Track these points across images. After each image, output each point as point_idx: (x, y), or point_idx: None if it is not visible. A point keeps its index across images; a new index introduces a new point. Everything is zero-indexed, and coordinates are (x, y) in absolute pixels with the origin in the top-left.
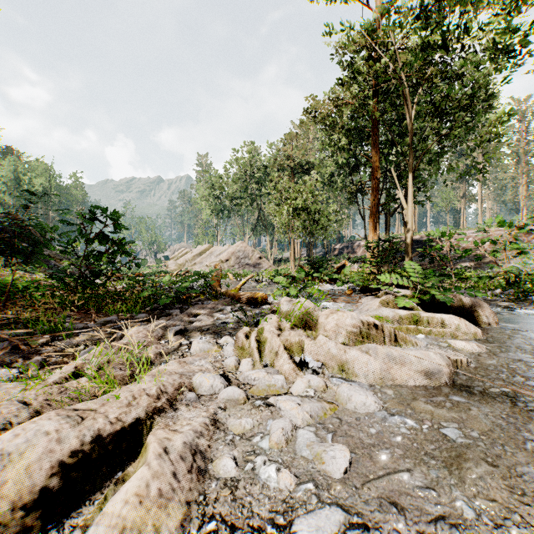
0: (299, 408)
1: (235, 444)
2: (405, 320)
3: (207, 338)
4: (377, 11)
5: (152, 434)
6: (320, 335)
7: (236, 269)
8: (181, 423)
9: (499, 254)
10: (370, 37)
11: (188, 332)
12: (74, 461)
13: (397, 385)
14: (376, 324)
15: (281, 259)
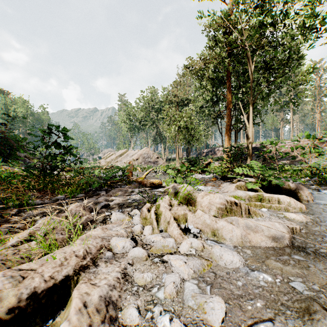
0: (185, 265)
1: (139, 294)
2: (253, 199)
3: (122, 210)
4: (230, 4)
5: (76, 288)
6: (198, 210)
7: (143, 164)
8: (100, 277)
9: (306, 156)
10: (226, 20)
11: (110, 206)
12: (11, 316)
13: (253, 246)
14: (236, 202)
15: (170, 159)
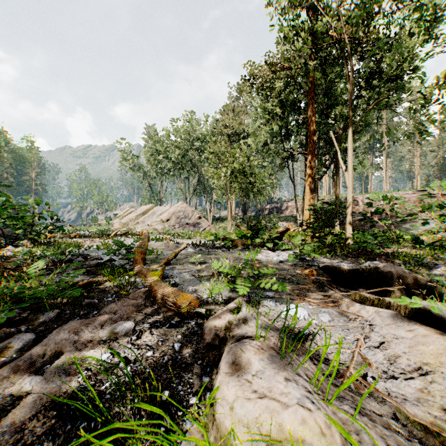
0: None
1: None
2: None
3: None
4: None
5: None
6: None
7: (176, 228)
8: None
9: None
10: None
11: None
12: None
13: None
14: None
15: (219, 218)
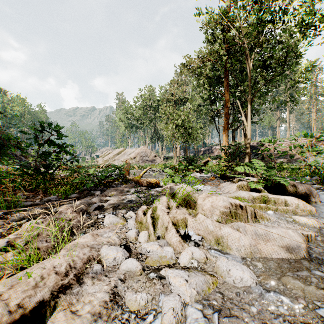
0: (186, 284)
1: (130, 323)
2: (256, 200)
3: (117, 212)
4: (228, 2)
5: (51, 320)
6: (200, 214)
7: (140, 163)
8: (84, 300)
9: (305, 154)
10: (224, 17)
11: (104, 208)
12: None
13: (264, 258)
14: (241, 205)
15: (168, 157)
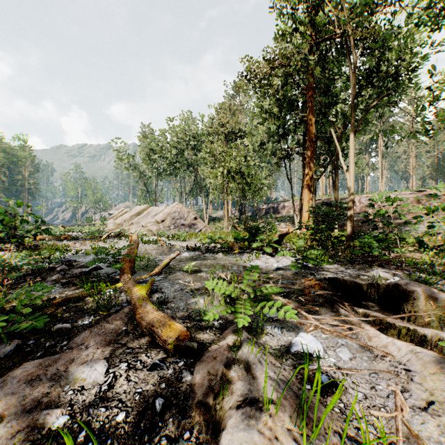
0: None
1: None
2: None
3: None
4: None
5: None
6: None
7: (172, 229)
8: None
9: None
10: None
11: None
12: None
13: None
14: None
15: (215, 218)
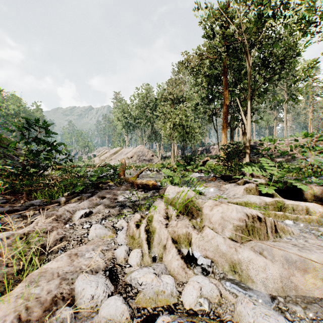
0: None
1: None
2: (270, 206)
3: (106, 221)
4: None
5: None
6: (207, 229)
7: (137, 162)
8: None
9: (307, 153)
10: (224, 12)
11: (92, 214)
12: None
13: (303, 297)
14: (259, 216)
15: (165, 157)
